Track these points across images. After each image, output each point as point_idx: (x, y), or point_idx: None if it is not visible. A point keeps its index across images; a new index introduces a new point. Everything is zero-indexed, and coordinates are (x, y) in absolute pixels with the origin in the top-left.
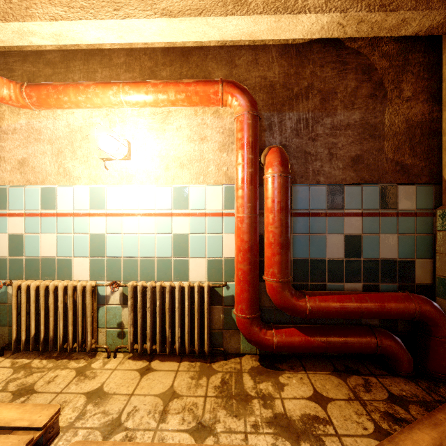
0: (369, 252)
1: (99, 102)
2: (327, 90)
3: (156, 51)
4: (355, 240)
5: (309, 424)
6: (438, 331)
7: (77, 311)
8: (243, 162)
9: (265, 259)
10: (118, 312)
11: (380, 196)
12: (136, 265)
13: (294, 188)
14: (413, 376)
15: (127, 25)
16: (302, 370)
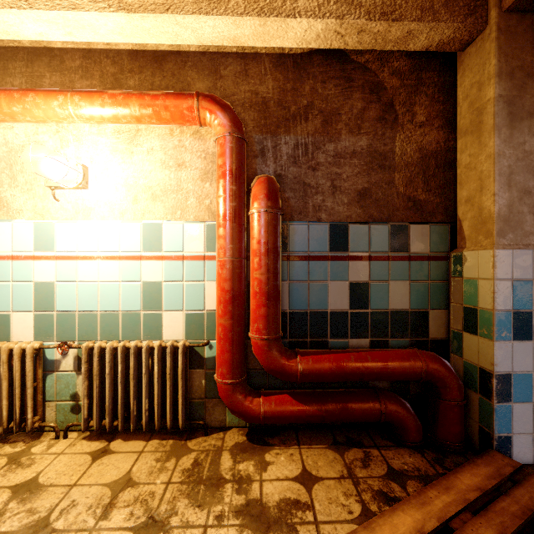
0: (378, 302)
1: (41, 115)
2: (329, 111)
3: (121, 54)
4: (361, 288)
5: (285, 511)
6: (447, 393)
7: (14, 381)
8: (224, 194)
9: (251, 312)
10: (71, 381)
11: (390, 236)
12: (95, 321)
13: (291, 226)
14: (421, 446)
15: (74, 19)
16: (296, 444)
